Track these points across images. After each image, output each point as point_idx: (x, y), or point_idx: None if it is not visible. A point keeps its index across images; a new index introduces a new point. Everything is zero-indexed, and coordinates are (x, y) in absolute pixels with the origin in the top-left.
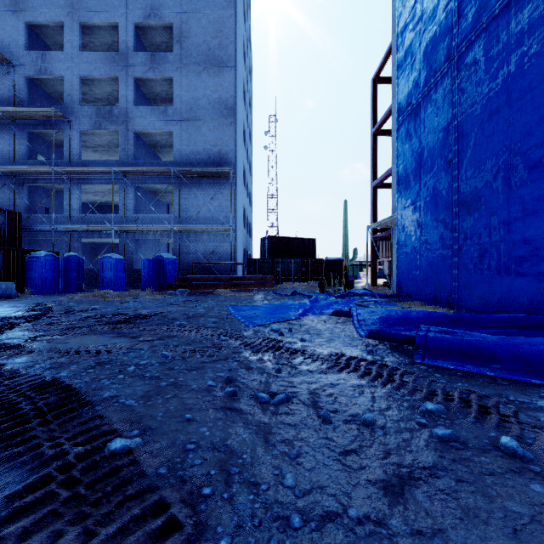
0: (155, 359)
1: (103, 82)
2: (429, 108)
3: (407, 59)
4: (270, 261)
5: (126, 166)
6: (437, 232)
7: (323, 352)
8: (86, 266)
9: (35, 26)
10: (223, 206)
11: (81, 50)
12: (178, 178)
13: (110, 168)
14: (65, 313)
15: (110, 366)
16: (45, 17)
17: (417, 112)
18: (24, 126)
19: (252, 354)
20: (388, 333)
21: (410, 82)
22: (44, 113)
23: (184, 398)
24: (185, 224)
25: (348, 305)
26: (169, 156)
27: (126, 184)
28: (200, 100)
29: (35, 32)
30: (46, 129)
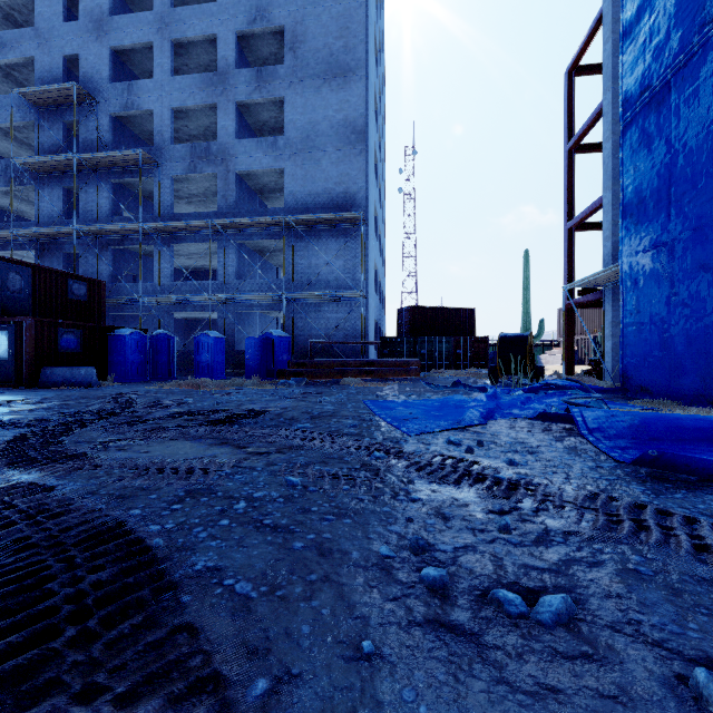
0: (277, 490)
1: (198, 114)
2: (689, 86)
3: (642, 18)
4: (412, 340)
5: (226, 218)
6: (706, 286)
7: (564, 489)
8: (179, 348)
9: (121, 52)
10: (349, 266)
11: (172, 75)
12: (290, 231)
13: (207, 221)
14: (150, 407)
15: (206, 499)
16: (132, 38)
17: (663, 98)
18: (108, 175)
19: (434, 486)
20: (684, 458)
21: (647, 54)
22: (131, 157)
23: (344, 585)
24: (300, 291)
25: (552, 403)
26: (279, 204)
27: (226, 242)
28: (319, 124)
29: (121, 60)
30: (133, 178)
